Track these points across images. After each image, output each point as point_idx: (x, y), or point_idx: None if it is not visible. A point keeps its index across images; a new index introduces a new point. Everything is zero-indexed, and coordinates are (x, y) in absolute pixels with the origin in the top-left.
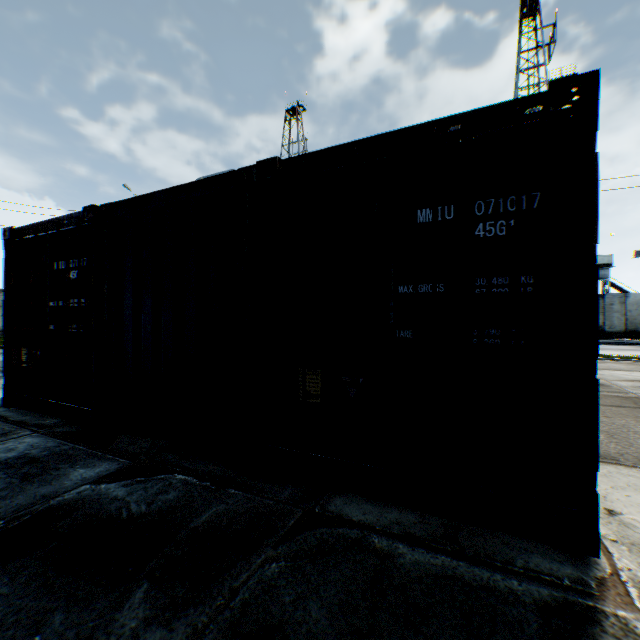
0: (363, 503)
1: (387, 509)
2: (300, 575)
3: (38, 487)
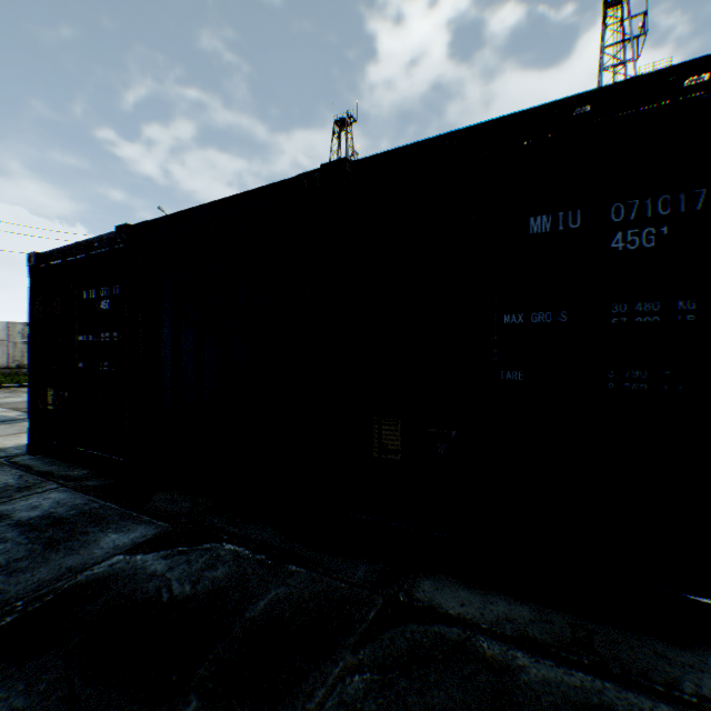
0: (459, 589)
1: (491, 599)
2: (393, 695)
3: (63, 556)
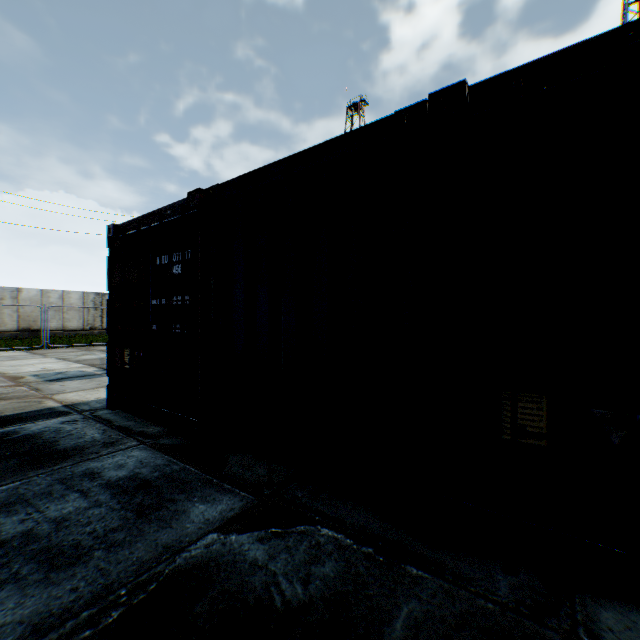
0: None
1: None
2: None
3: (156, 530)
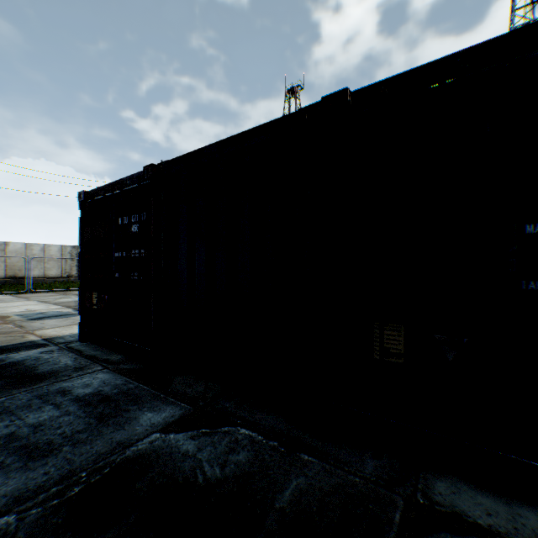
0: (476, 495)
1: (516, 510)
2: None
3: (112, 431)
